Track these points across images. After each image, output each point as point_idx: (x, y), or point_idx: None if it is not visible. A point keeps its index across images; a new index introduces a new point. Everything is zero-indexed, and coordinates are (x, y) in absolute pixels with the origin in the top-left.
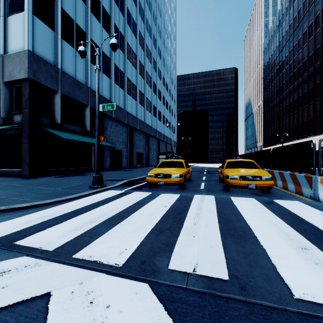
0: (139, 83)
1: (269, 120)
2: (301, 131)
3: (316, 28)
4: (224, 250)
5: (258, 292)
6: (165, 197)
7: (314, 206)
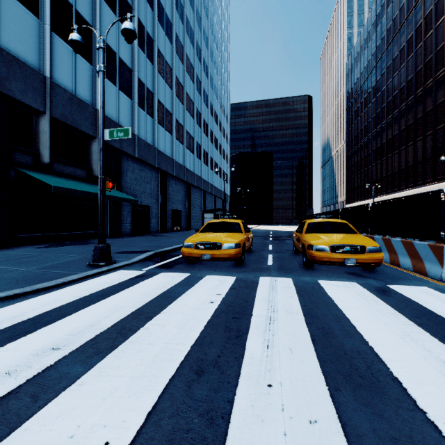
0: (176, 109)
1: (355, 166)
2: (397, 181)
3: (417, 42)
4: (345, 433)
5: None
6: (211, 283)
7: None
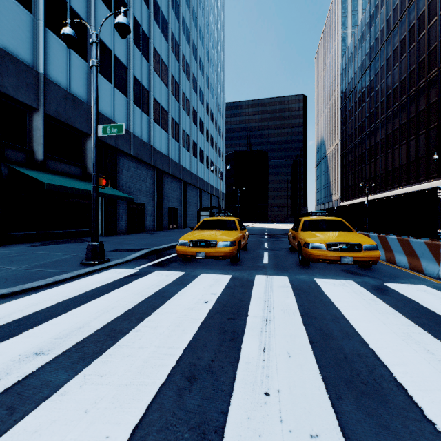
0: (172, 107)
1: (349, 165)
2: (390, 180)
3: (411, 42)
4: None
5: None
6: (206, 281)
7: None
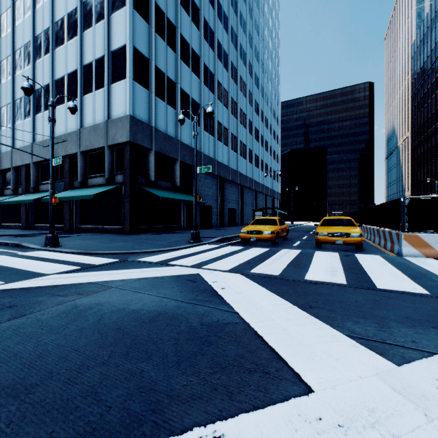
0: (231, 125)
1: (421, 158)
2: None
3: None
4: (283, 270)
5: (289, 278)
6: (255, 250)
7: (388, 258)
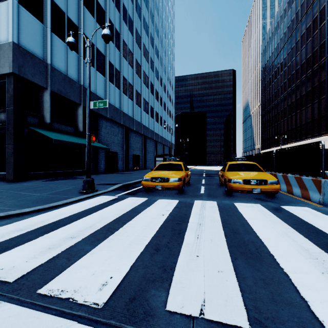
0: (136, 83)
1: (267, 122)
2: (299, 133)
3: (314, 30)
4: (236, 276)
5: None
6: (162, 204)
7: (326, 213)
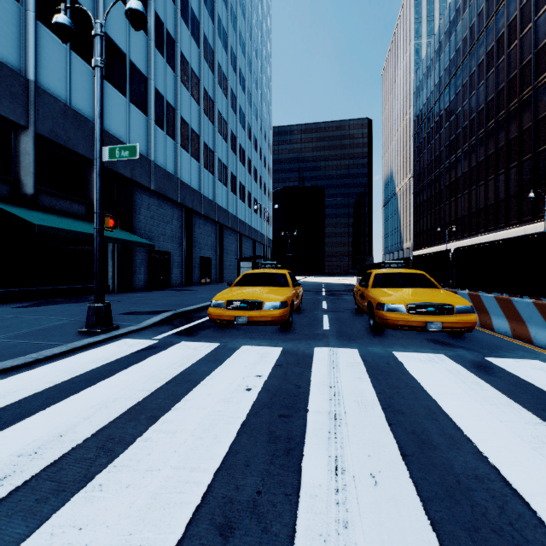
0: (205, 130)
1: (424, 205)
2: (474, 224)
3: (499, 55)
4: None
5: None
6: (248, 357)
7: None
